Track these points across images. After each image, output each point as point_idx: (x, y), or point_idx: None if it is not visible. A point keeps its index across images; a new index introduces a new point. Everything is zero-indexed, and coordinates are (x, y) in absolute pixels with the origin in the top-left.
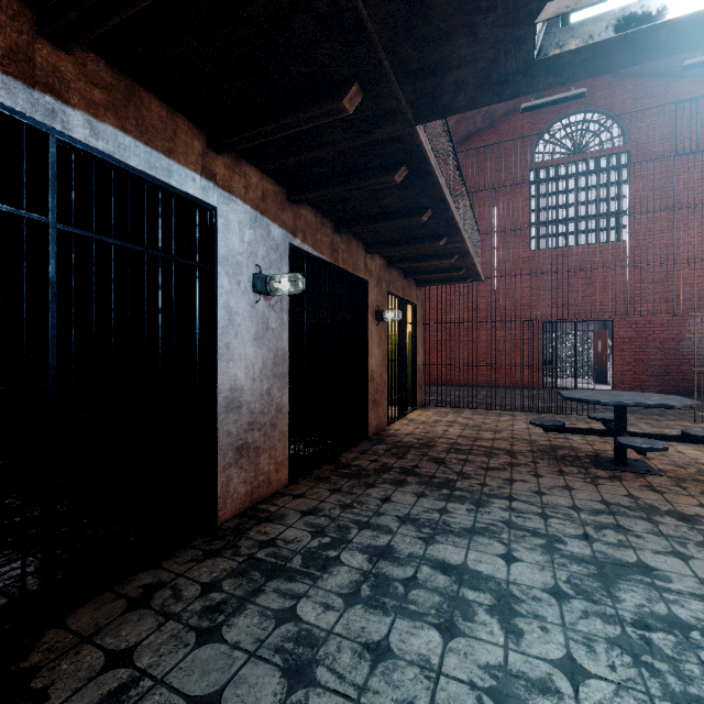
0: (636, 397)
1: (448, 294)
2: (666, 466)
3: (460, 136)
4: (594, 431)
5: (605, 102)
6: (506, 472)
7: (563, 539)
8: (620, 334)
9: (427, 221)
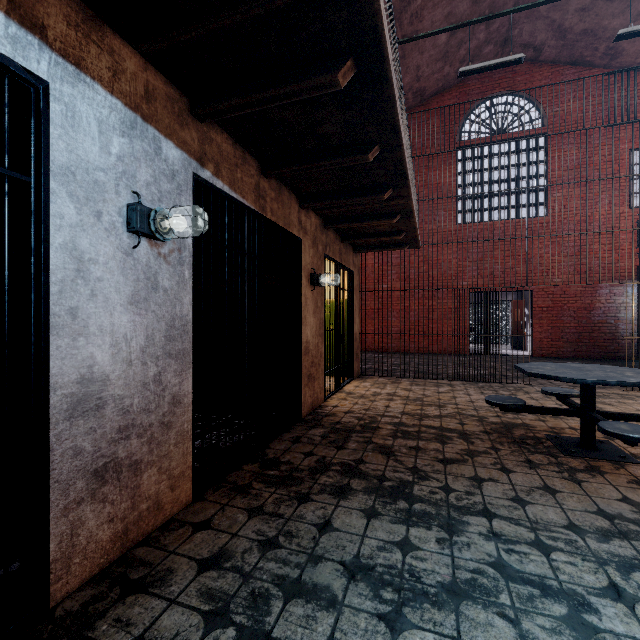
0: (608, 372)
1: (380, 264)
2: (636, 450)
3: None
4: (558, 411)
5: (525, 87)
6: (468, 466)
7: (590, 601)
8: (539, 304)
9: (372, 165)
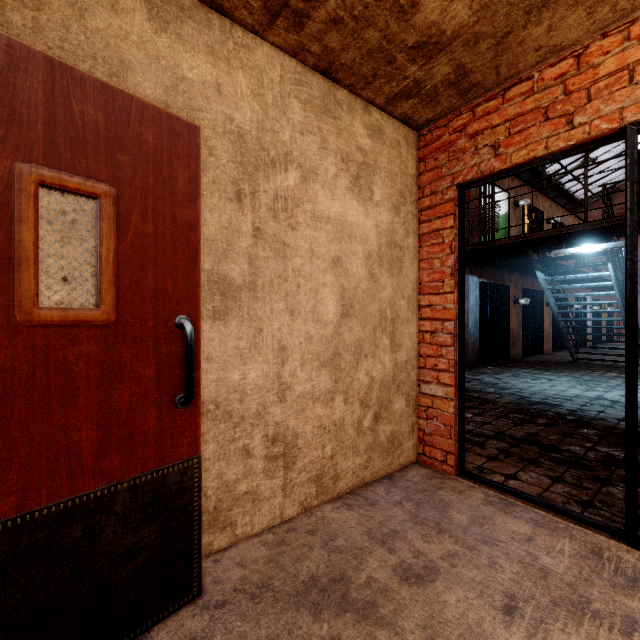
0: None
1: None
2: None
3: None
4: None
5: None
6: None
7: None
8: None
9: None
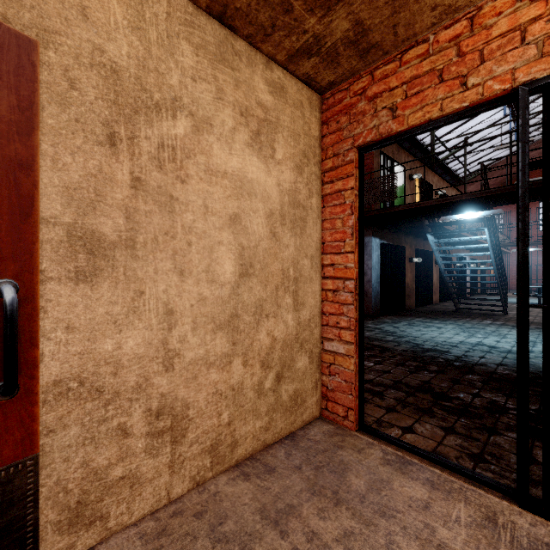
0: None
1: None
2: None
3: (501, 183)
4: (536, 291)
5: None
6: (513, 297)
7: None
8: None
9: None
